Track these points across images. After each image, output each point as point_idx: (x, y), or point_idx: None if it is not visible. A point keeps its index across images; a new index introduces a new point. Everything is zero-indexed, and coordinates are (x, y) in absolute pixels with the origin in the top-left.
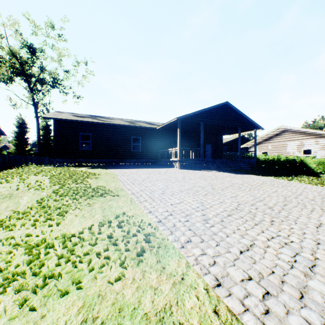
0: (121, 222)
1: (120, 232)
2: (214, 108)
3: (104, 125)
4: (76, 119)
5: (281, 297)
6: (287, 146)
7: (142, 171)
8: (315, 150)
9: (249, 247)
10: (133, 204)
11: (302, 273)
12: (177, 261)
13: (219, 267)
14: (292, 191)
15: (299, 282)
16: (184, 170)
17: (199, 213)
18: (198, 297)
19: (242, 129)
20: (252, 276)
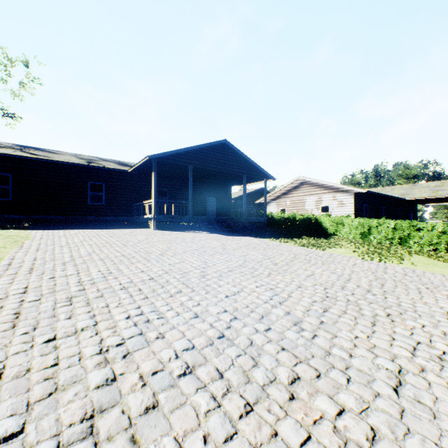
0: None
1: None
2: (208, 147)
3: (38, 161)
4: None
5: None
6: (306, 202)
7: (87, 233)
8: (333, 207)
9: (77, 331)
10: None
11: (102, 361)
12: None
13: None
14: (267, 254)
15: (75, 375)
16: (160, 231)
17: (78, 288)
18: None
19: (250, 178)
20: (5, 376)
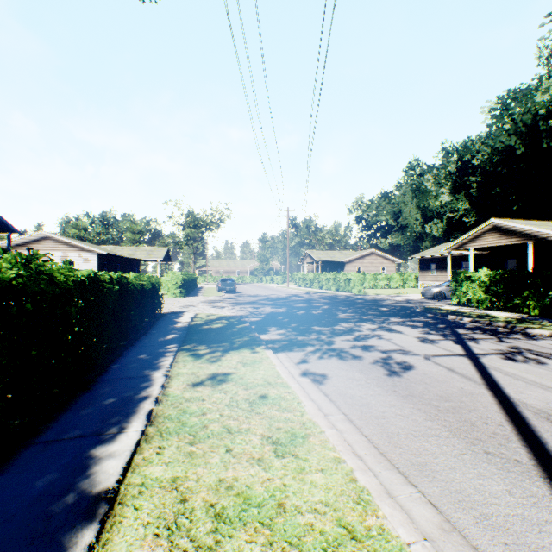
0: None
1: None
2: None
3: None
4: None
5: None
6: (51, 256)
7: None
8: (80, 263)
9: None
10: None
11: None
12: None
13: None
14: None
15: None
16: None
17: None
18: None
19: None
20: None
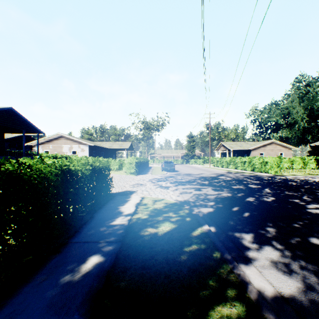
0: None
1: None
2: None
3: None
4: None
5: None
6: (63, 147)
7: None
8: (79, 151)
9: None
10: None
11: None
12: None
13: None
14: None
15: None
16: None
17: None
18: None
19: (27, 131)
20: None
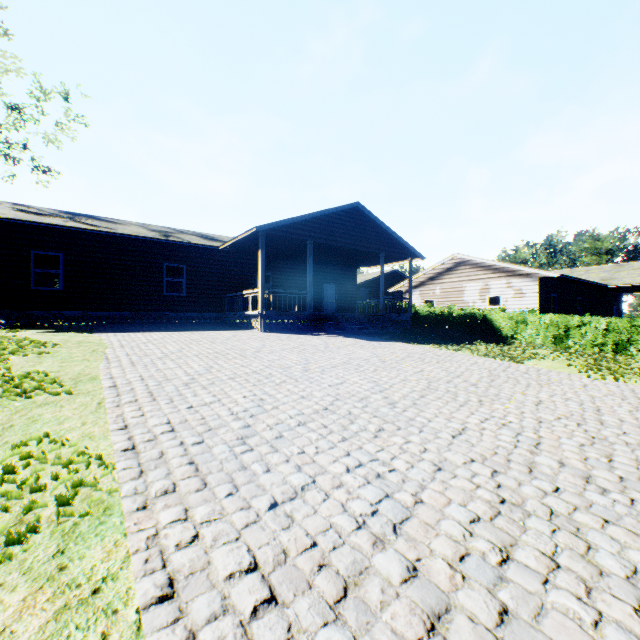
0: (22, 459)
1: (2, 486)
2: (333, 213)
3: (97, 235)
4: (20, 217)
5: (294, 607)
6: (465, 290)
7: (176, 338)
8: (506, 298)
9: (298, 492)
10: (99, 412)
11: (373, 539)
12: (111, 546)
13: (196, 551)
14: (449, 369)
15: (356, 560)
16: (272, 334)
17: (239, 423)
18: (106, 638)
19: (389, 256)
20: (262, 562)
